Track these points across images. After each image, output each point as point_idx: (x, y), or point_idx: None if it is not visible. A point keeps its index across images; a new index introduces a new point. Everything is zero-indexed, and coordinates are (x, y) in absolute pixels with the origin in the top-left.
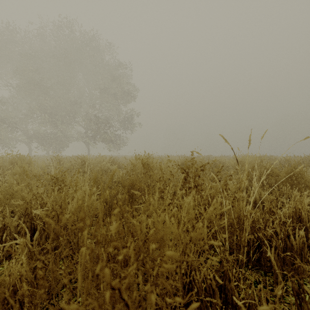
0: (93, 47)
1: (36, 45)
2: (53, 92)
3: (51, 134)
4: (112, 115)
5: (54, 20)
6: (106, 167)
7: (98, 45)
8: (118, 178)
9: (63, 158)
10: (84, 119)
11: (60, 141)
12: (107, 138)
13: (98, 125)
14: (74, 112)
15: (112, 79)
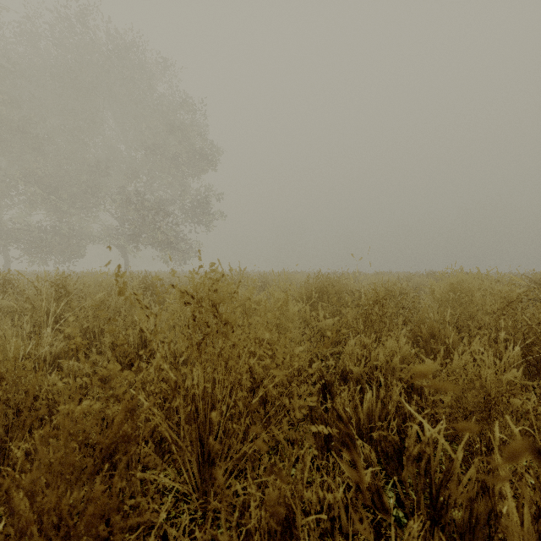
0: (134, 64)
1: (18, 54)
2: (54, 149)
3: (49, 230)
4: (171, 195)
5: (55, 7)
6: (122, 303)
7: (144, 62)
8: (139, 339)
9: (21, 280)
10: (114, 201)
11: (68, 243)
12: (160, 239)
13: (144, 213)
14: (95, 187)
15: (170, 127)
